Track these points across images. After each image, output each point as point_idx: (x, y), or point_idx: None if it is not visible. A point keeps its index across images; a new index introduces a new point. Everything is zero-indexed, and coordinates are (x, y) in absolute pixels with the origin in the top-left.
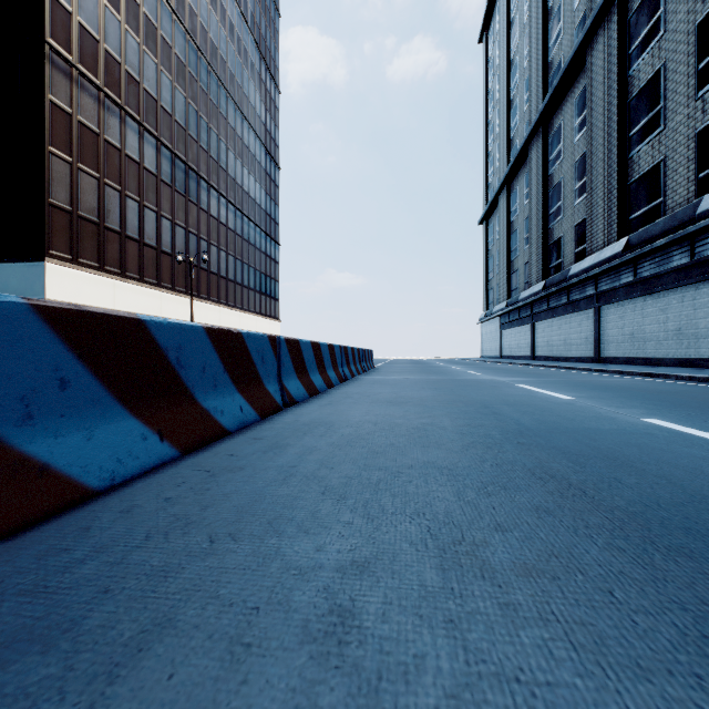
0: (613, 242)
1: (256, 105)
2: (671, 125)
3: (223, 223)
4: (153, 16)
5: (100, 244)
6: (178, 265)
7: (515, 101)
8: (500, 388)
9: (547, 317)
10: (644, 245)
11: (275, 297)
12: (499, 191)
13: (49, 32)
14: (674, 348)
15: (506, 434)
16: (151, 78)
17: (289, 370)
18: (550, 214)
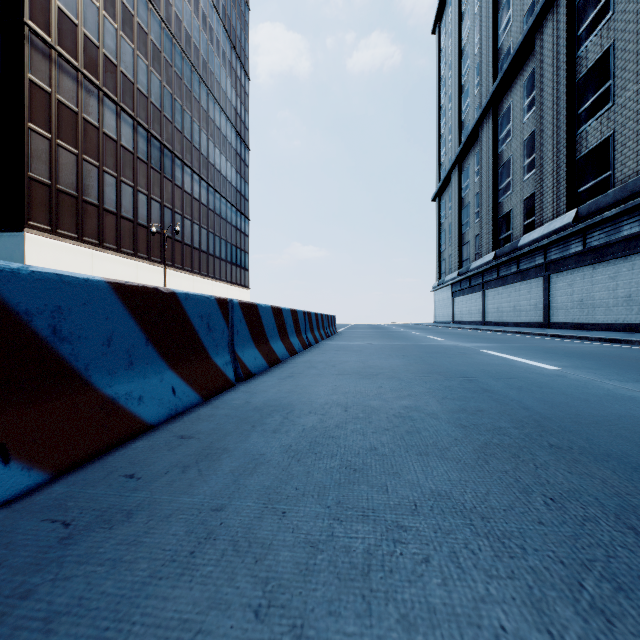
0: (562, 213)
1: (227, 91)
2: (620, 101)
3: (196, 198)
4: (130, 3)
5: (78, 216)
6: (154, 237)
7: (466, 86)
8: (470, 355)
9: (497, 285)
10: (594, 216)
11: (245, 267)
12: (451, 169)
13: (28, 14)
14: (624, 314)
15: (523, 428)
16: (128, 61)
17: (245, 338)
18: (499, 189)
